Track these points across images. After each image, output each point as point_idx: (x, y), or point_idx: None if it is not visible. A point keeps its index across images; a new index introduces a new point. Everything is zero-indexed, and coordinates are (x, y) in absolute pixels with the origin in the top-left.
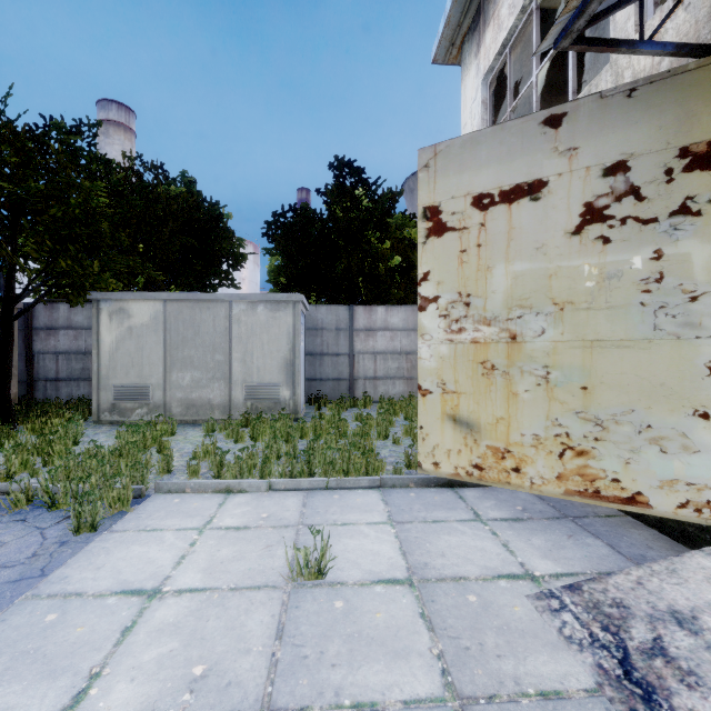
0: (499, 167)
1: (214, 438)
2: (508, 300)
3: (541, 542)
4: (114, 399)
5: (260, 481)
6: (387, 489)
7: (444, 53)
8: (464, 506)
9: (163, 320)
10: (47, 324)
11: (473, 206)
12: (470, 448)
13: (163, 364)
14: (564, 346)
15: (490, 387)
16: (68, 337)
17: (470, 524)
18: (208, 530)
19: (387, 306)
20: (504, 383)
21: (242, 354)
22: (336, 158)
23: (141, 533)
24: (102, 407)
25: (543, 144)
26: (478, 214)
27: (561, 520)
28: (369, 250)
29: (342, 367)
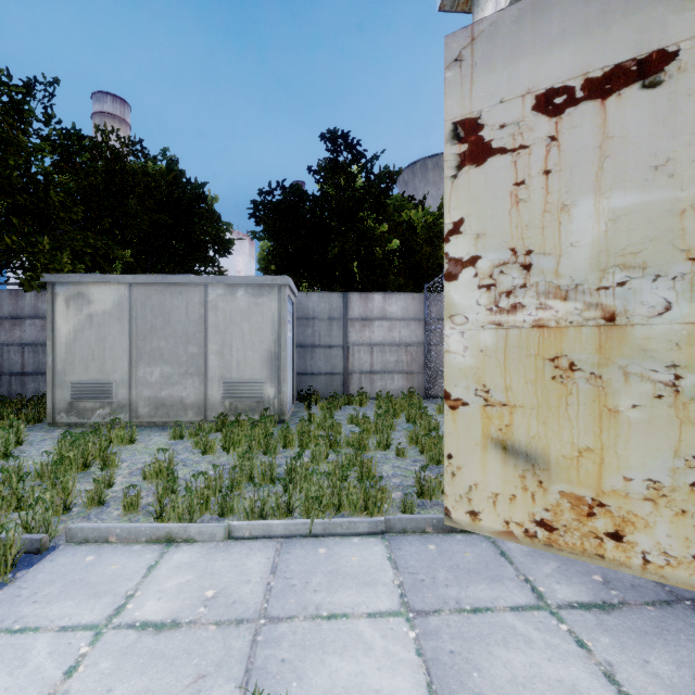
0: (583, 41)
1: (181, 446)
2: (599, 257)
3: (670, 669)
4: (72, 398)
5: (215, 526)
6: (394, 536)
7: None
8: (513, 572)
9: (128, 307)
10: (11, 313)
11: (537, 110)
12: (531, 493)
13: (128, 358)
14: None
15: (567, 398)
16: (35, 327)
17: (534, 618)
18: (110, 631)
19: (384, 293)
20: (593, 393)
21: (220, 346)
22: (328, 132)
23: None
24: (58, 406)
25: None
26: (545, 123)
27: (675, 608)
28: (365, 231)
29: (336, 360)
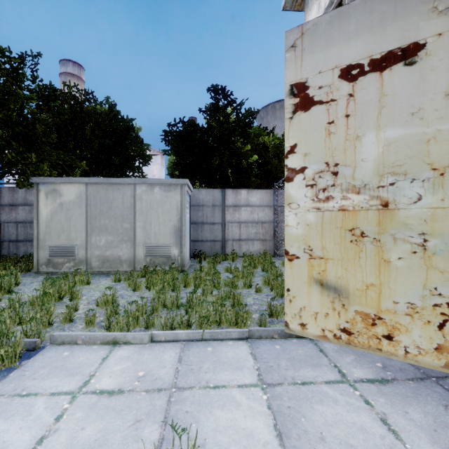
0: (369, 36)
1: (119, 286)
2: (379, 167)
3: (420, 416)
4: (49, 256)
5: (143, 334)
6: (254, 340)
7: (292, 1)
8: (327, 361)
9: (85, 198)
10: (10, 202)
11: (341, 78)
12: (338, 312)
13: (85, 230)
14: (445, 212)
15: (359, 253)
16: (24, 211)
17: (339, 388)
18: (81, 395)
19: (248, 189)
20: (375, 250)
21: (143, 223)
22: (212, 86)
23: (13, 400)
24: (40, 261)
25: (420, 6)
26: (346, 86)
27: (426, 382)
28: (236, 150)
29: (217, 232)
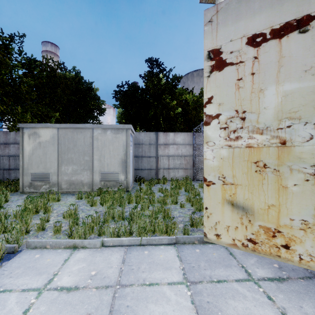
0: (270, 11)
1: (81, 203)
2: (278, 113)
3: (313, 311)
4: (31, 180)
5: (96, 240)
6: (180, 245)
7: None
8: (236, 263)
9: (57, 138)
10: (4, 142)
11: (248, 44)
12: (245, 226)
13: (57, 162)
14: None
15: (262, 181)
16: (15, 148)
17: (246, 285)
18: (46, 291)
19: (174, 132)
20: (275, 178)
21: (99, 157)
22: (149, 58)
23: None
24: (25, 184)
25: None
26: (252, 50)
27: (313, 280)
28: (165, 104)
29: (152, 163)
